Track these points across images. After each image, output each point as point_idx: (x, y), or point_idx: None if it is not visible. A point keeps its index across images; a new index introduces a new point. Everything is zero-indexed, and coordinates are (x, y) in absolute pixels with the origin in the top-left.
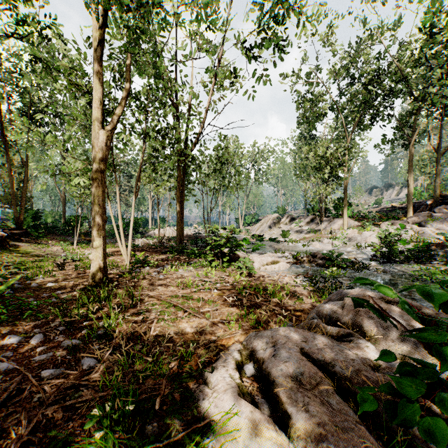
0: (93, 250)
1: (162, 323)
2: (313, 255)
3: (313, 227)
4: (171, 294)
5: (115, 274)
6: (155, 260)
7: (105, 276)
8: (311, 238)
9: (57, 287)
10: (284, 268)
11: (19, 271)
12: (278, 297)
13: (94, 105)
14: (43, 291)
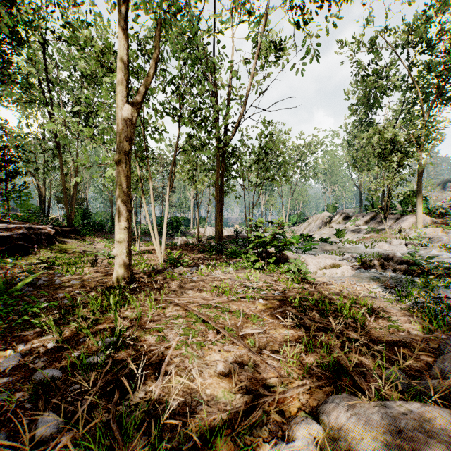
0: (117, 244)
1: (182, 349)
2: (385, 258)
3: (374, 226)
4: (202, 302)
5: (144, 273)
6: (191, 259)
7: (130, 276)
8: (373, 238)
9: (79, 285)
10: (349, 273)
11: (53, 267)
12: (356, 317)
13: (117, 75)
14: (63, 290)
